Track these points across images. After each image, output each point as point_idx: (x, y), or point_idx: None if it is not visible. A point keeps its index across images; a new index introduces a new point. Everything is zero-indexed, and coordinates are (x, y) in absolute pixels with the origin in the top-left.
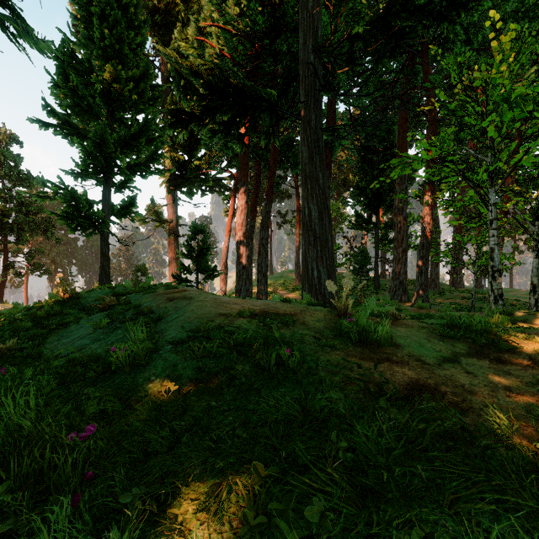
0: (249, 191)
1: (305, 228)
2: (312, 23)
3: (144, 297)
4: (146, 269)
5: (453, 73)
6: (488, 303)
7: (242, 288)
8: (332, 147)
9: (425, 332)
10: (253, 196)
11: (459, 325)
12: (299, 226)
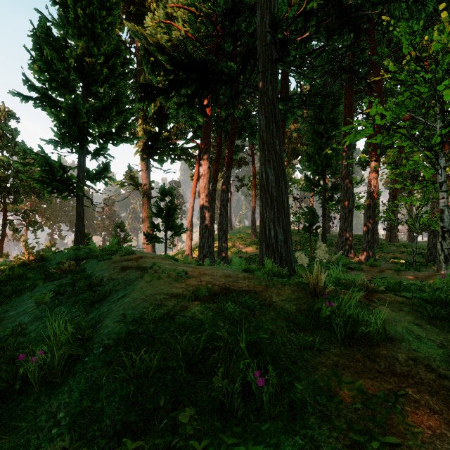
0: (212, 158)
1: (262, 191)
2: (269, 1)
3: (99, 265)
4: (124, 226)
5: (405, 43)
6: (438, 262)
7: (205, 245)
8: (285, 118)
9: (409, 310)
10: (215, 163)
11: (445, 302)
12: (255, 189)
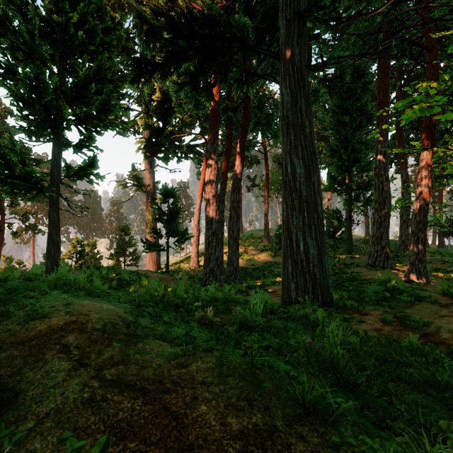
0: (221, 155)
1: (287, 189)
2: None
3: None
4: (129, 229)
5: None
6: None
7: (212, 256)
8: None
9: None
10: (224, 159)
11: None
12: (267, 189)
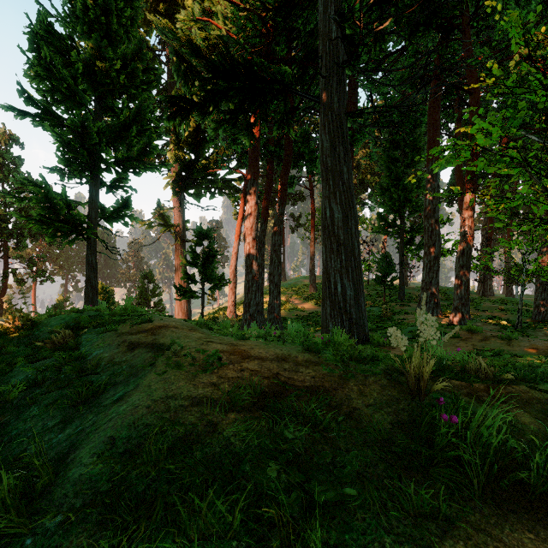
0: (260, 192)
1: (326, 233)
2: None
3: (99, 338)
4: (153, 276)
5: (516, 36)
6: None
7: (252, 302)
8: (353, 141)
9: None
10: (265, 197)
11: None
12: (314, 230)
